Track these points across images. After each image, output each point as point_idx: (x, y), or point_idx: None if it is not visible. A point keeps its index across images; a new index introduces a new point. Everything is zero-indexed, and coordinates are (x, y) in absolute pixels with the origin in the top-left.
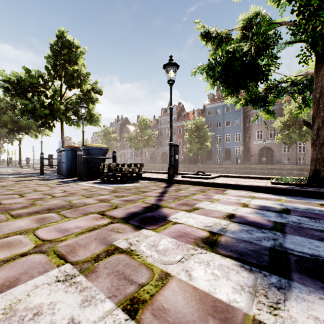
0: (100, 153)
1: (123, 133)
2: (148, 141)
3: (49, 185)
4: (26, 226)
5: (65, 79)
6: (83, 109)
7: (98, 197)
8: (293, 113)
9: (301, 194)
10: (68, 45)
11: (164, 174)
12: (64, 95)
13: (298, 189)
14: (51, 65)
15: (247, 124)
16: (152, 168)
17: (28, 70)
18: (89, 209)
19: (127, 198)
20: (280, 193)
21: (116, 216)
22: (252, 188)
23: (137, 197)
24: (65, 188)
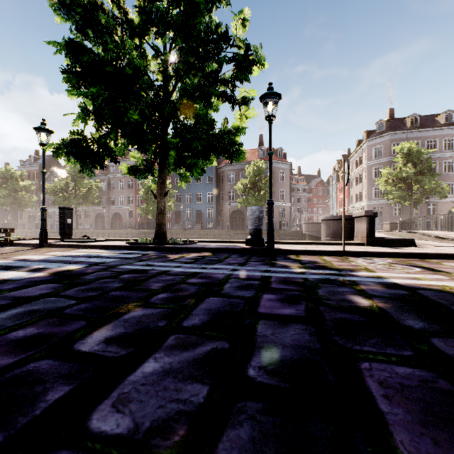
0: None
1: (46, 181)
2: (87, 196)
3: None
4: None
5: None
6: None
7: None
8: (251, 176)
9: (128, 249)
10: None
11: (53, 240)
12: None
13: (127, 245)
14: None
15: (220, 182)
16: (93, 236)
17: None
18: None
19: None
20: (118, 249)
21: None
22: (103, 247)
23: None
24: None
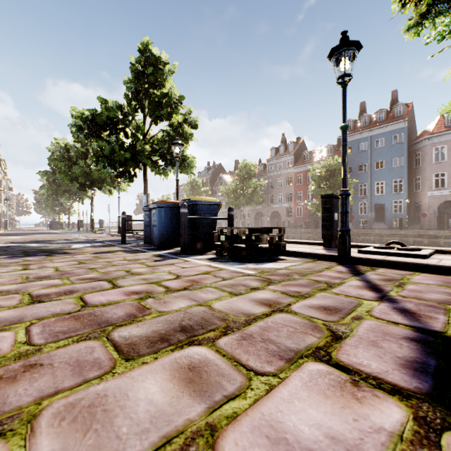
0: (210, 211)
1: (216, 186)
2: (253, 195)
3: (144, 262)
4: (172, 410)
5: (150, 109)
6: (178, 148)
7: (253, 295)
8: None
9: None
10: (153, 62)
11: (311, 246)
12: (147, 132)
13: None
14: (131, 92)
15: (414, 164)
16: None
17: (105, 100)
18: (275, 336)
19: (319, 302)
20: None
21: (389, 379)
22: None
23: (338, 300)
24: (172, 268)
